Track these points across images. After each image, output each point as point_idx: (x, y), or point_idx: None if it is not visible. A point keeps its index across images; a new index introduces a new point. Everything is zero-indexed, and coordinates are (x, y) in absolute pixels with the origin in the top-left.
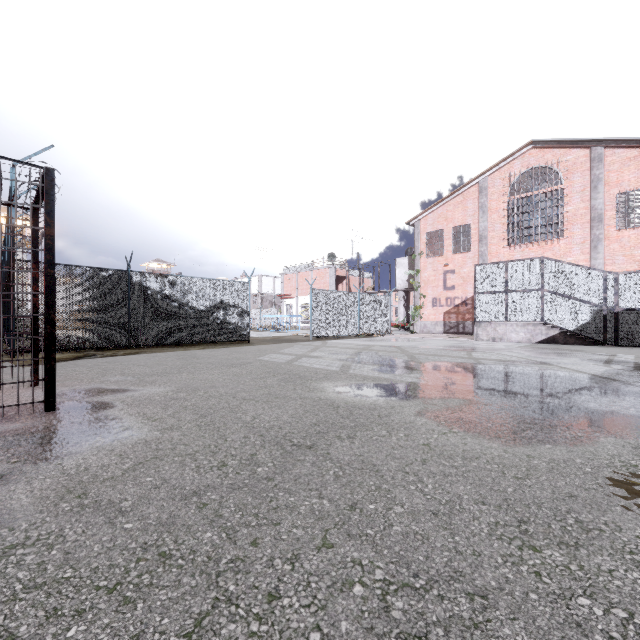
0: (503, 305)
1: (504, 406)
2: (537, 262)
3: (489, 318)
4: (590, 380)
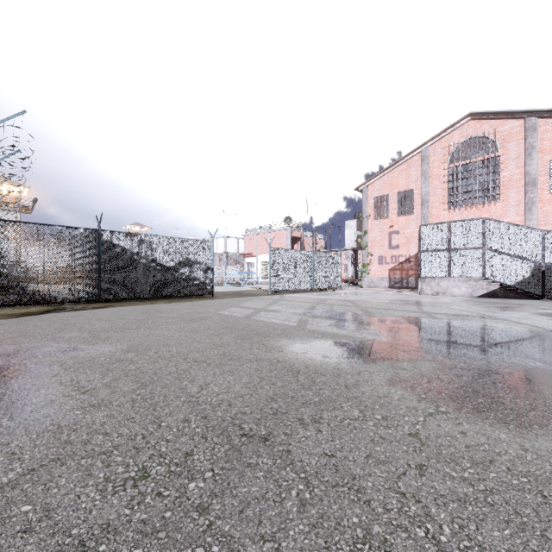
0: (446, 262)
1: (484, 372)
2: (478, 222)
3: (433, 274)
4: None
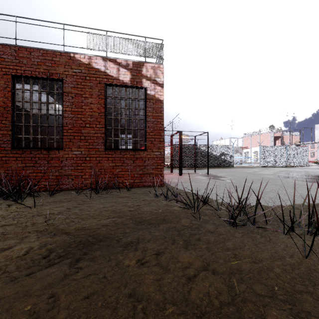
0: None
1: None
2: None
3: None
4: None
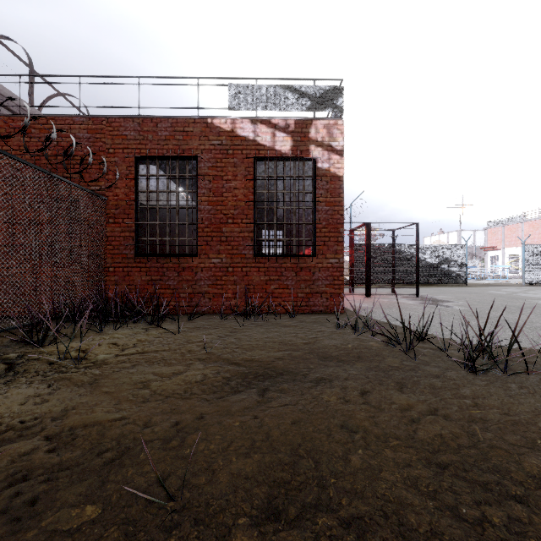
0: None
1: None
2: None
3: None
4: None
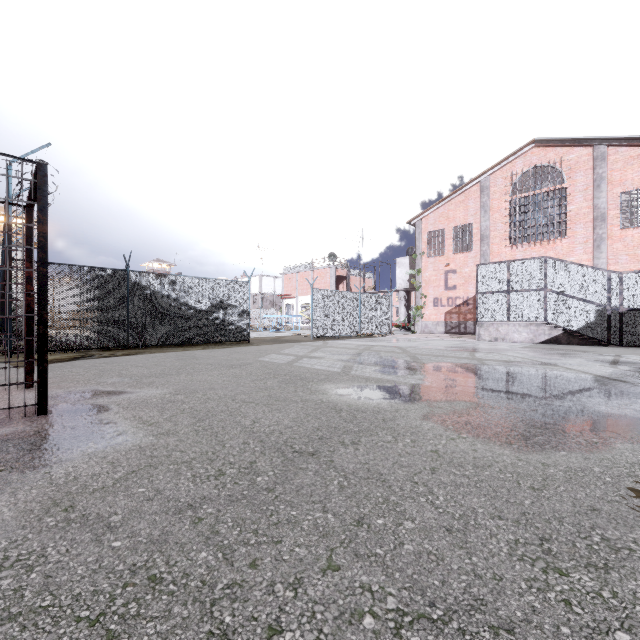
0: (505, 305)
1: (512, 409)
2: (540, 261)
3: (491, 318)
4: (598, 382)
